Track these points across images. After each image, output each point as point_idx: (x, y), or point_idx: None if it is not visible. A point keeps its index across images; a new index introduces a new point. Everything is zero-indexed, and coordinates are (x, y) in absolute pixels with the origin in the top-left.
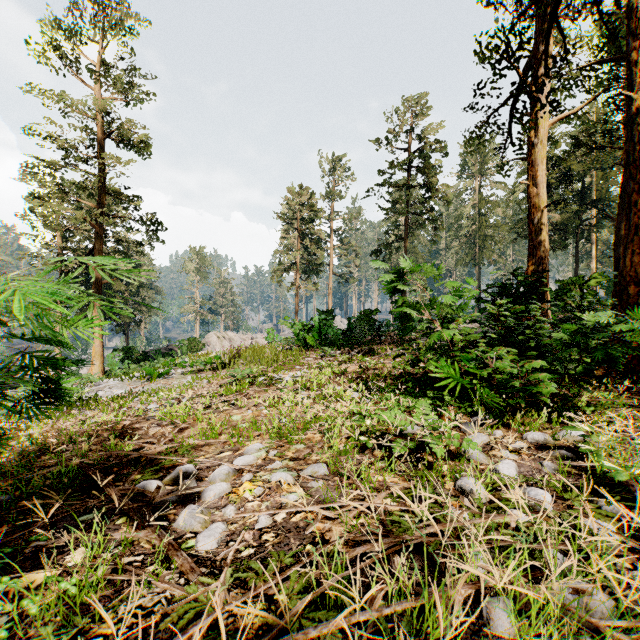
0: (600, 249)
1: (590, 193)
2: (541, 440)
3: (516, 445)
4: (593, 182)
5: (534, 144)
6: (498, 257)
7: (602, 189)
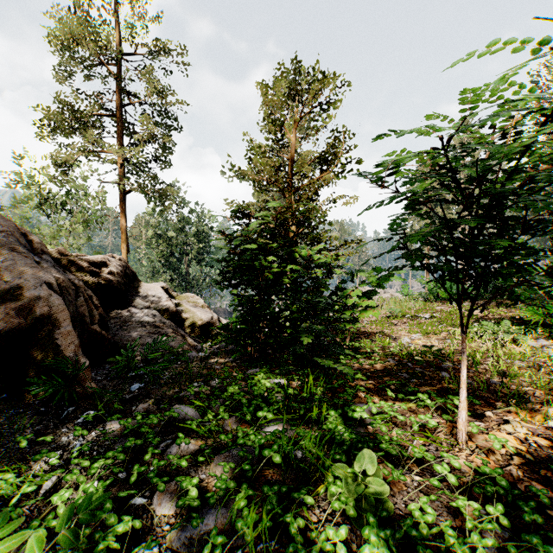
0: None
1: None
2: None
3: None
4: None
5: None
6: None
7: None
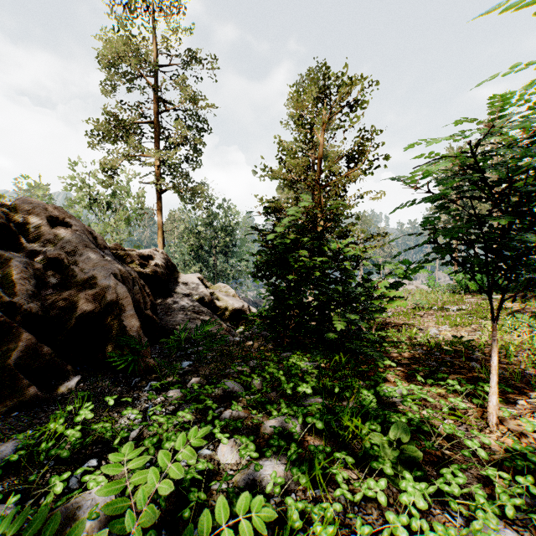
0: None
1: None
2: None
3: None
4: None
5: None
6: None
7: None
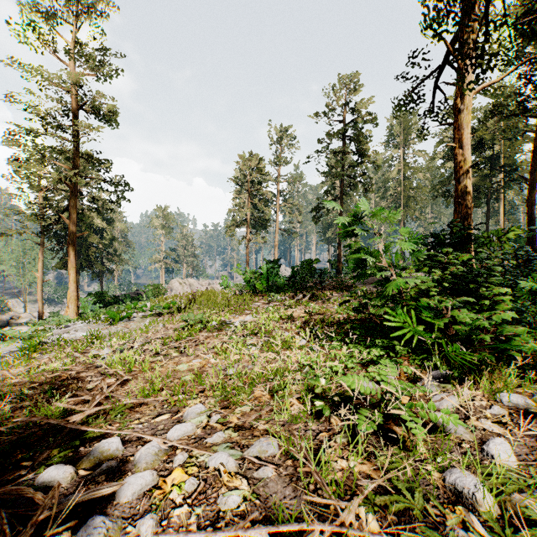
0: (506, 208)
1: (499, 160)
2: (520, 404)
3: (494, 411)
4: (501, 150)
5: (460, 110)
6: (419, 215)
7: (509, 156)
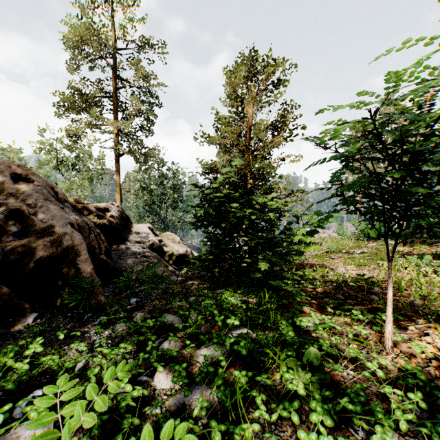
0: None
1: None
2: None
3: None
4: None
5: None
6: None
7: None
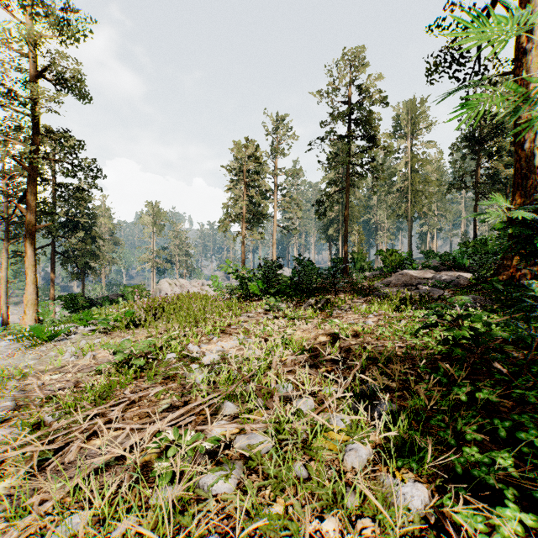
0: None
1: None
2: None
3: None
4: None
5: (524, 51)
6: (428, 210)
7: None
